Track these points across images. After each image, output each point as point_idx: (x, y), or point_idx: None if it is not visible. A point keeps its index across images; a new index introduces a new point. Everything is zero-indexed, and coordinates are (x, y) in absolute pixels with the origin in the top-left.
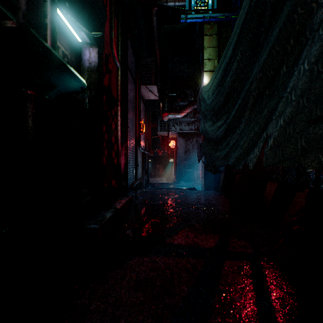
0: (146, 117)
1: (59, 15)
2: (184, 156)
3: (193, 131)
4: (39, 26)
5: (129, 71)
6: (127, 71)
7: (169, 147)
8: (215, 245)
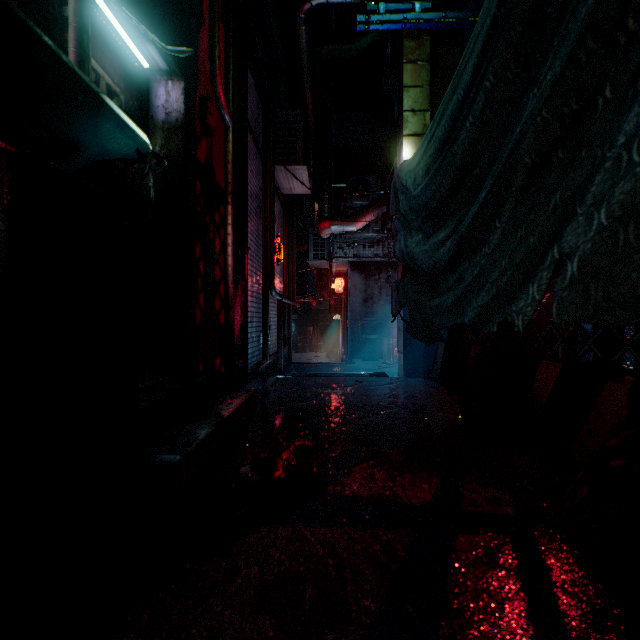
0: (286, 231)
1: (99, 7)
2: (363, 309)
3: (380, 260)
4: (49, 21)
5: (252, 136)
6: (248, 136)
7: (332, 290)
8: (433, 498)
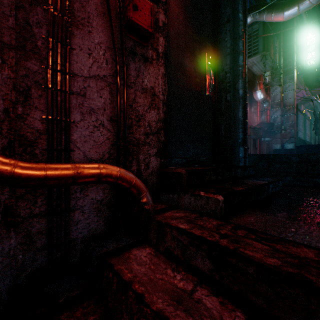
0: None
1: None
2: None
3: None
4: None
5: None
6: None
7: None
8: None
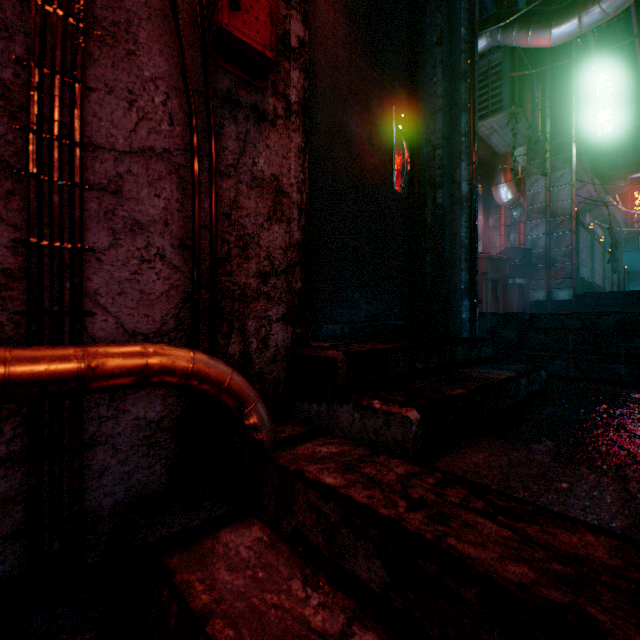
0: None
1: None
2: None
3: None
4: None
5: None
6: None
7: None
8: None
